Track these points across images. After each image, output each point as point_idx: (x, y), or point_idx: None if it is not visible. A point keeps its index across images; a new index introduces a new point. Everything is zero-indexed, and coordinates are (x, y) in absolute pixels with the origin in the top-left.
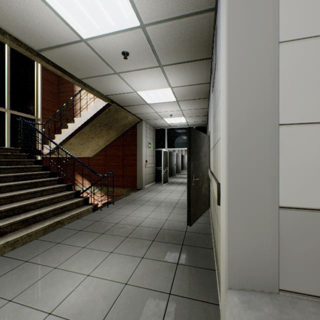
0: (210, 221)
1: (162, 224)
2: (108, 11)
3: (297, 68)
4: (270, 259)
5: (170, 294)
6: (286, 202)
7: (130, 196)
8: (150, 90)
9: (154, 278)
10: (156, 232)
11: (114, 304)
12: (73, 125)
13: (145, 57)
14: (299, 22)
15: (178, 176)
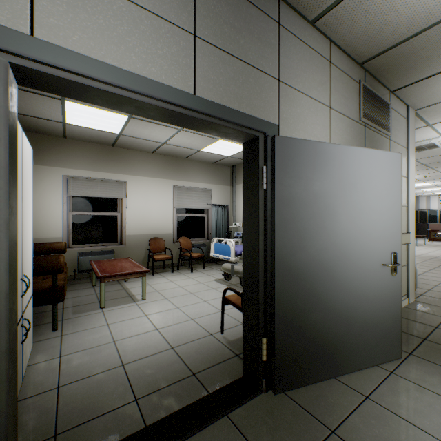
0: None
1: None
2: None
3: None
4: None
5: None
6: None
7: None
8: None
9: None
10: None
11: None
12: None
13: None
14: None
15: None
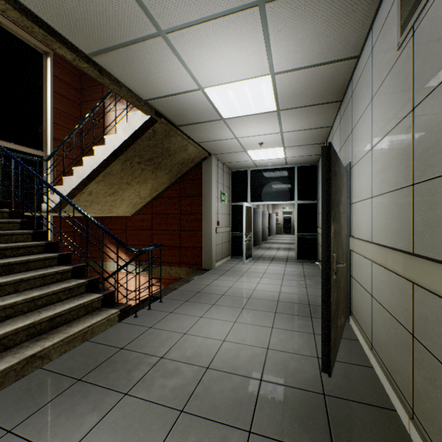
0: (368, 357)
1: (262, 365)
2: None
3: None
4: None
5: None
6: None
7: (191, 284)
8: (230, 84)
9: None
10: (251, 393)
11: None
12: (92, 160)
13: None
14: None
15: (266, 246)
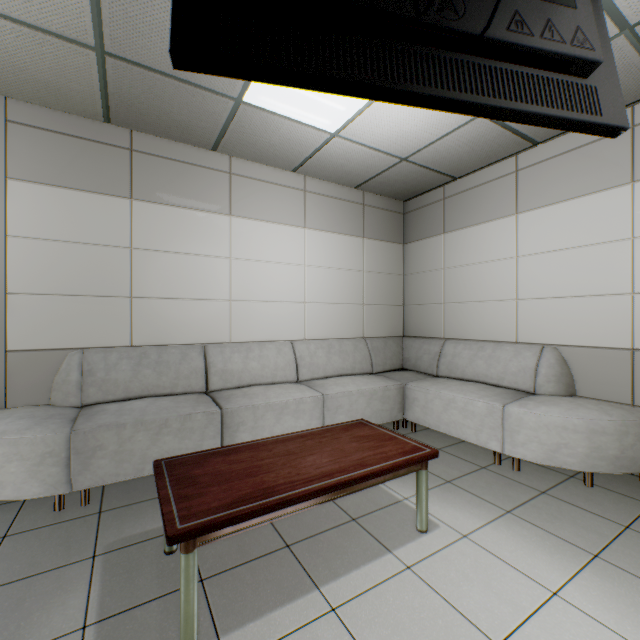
0: None
1: None
2: None
3: (24, 256)
4: None
5: None
6: (15, 347)
7: None
8: None
9: None
10: None
11: None
12: None
13: None
14: (25, 226)
15: None
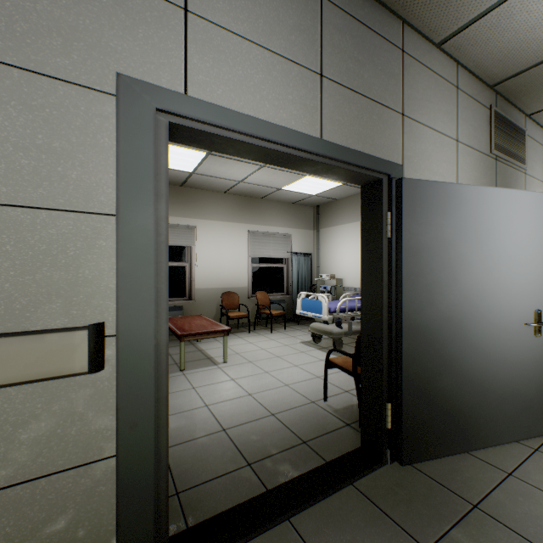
0: None
1: None
2: None
3: None
4: None
5: None
6: None
7: None
8: None
9: None
10: None
11: None
12: None
13: None
14: None
15: None
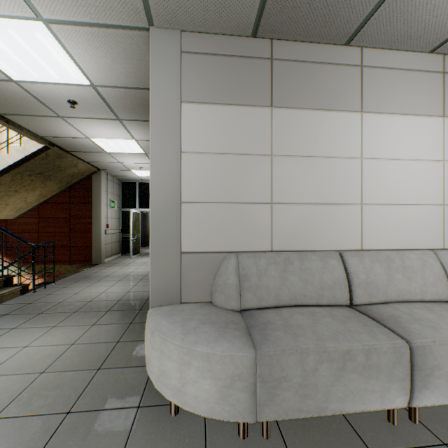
0: None
1: (122, 296)
2: (51, 67)
3: (192, 169)
4: (176, 285)
5: (119, 342)
6: (186, 249)
7: (81, 273)
8: (109, 139)
9: (105, 335)
10: (113, 303)
11: (59, 357)
12: None
13: (99, 109)
14: (193, 142)
15: None
